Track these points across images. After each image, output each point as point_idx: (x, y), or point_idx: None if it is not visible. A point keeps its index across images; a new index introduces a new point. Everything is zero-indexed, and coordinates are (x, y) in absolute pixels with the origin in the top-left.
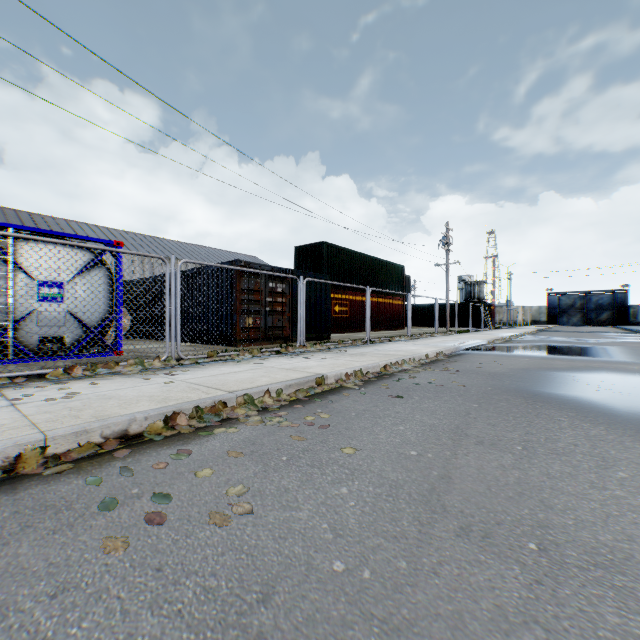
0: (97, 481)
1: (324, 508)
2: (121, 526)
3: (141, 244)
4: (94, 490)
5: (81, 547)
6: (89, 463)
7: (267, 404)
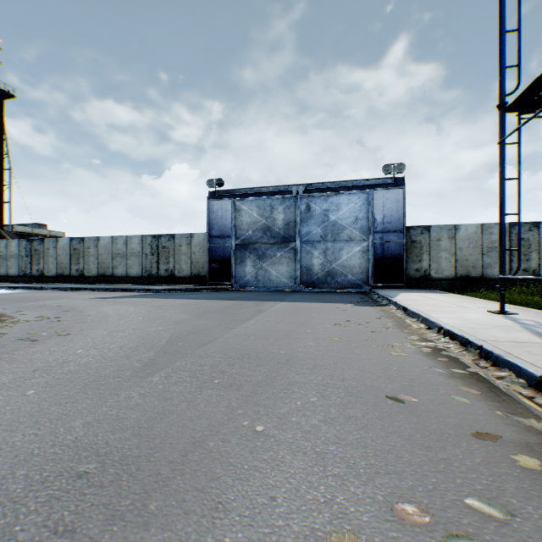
0: None
1: None
2: None
3: None
4: None
5: None
6: None
7: None
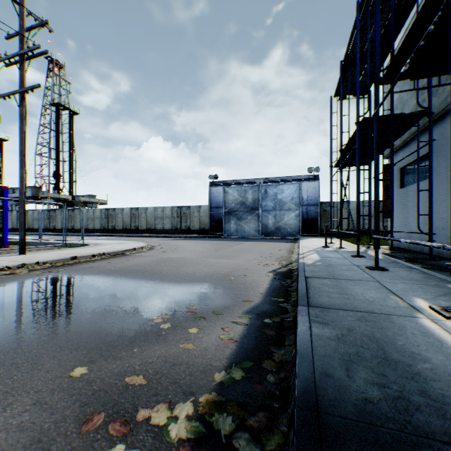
0: None
1: None
2: None
3: None
4: None
5: None
6: None
7: None
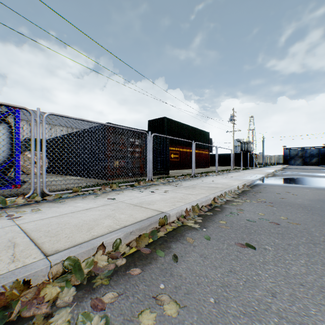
0: None
1: None
2: None
3: (67, 122)
4: None
5: None
6: None
7: (97, 266)
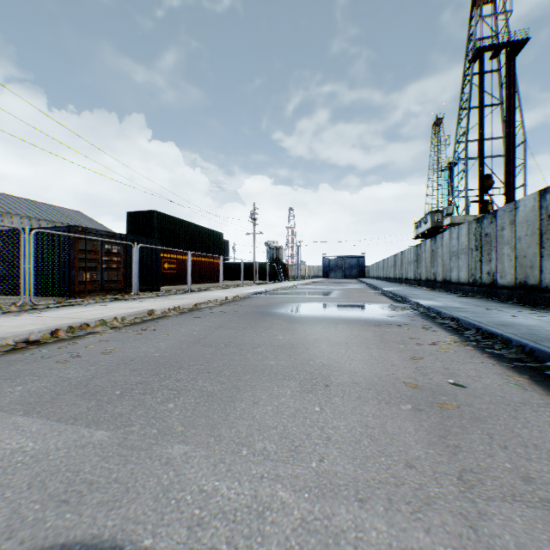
0: (31, 354)
1: (152, 347)
2: (61, 359)
3: None
4: (33, 356)
5: (48, 364)
6: (16, 351)
7: (116, 325)
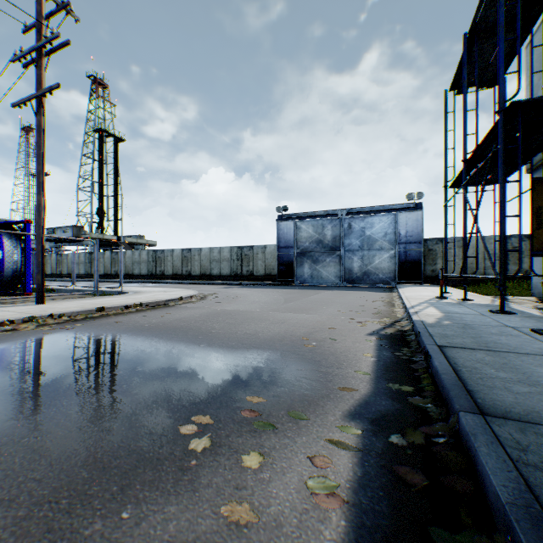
0: None
1: None
2: None
3: None
4: None
5: None
6: None
7: None
